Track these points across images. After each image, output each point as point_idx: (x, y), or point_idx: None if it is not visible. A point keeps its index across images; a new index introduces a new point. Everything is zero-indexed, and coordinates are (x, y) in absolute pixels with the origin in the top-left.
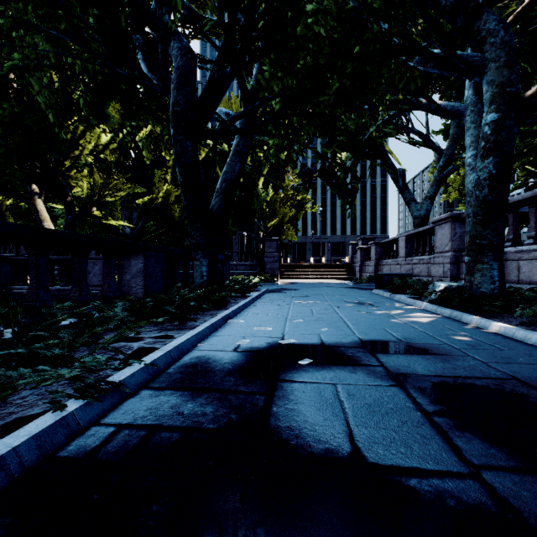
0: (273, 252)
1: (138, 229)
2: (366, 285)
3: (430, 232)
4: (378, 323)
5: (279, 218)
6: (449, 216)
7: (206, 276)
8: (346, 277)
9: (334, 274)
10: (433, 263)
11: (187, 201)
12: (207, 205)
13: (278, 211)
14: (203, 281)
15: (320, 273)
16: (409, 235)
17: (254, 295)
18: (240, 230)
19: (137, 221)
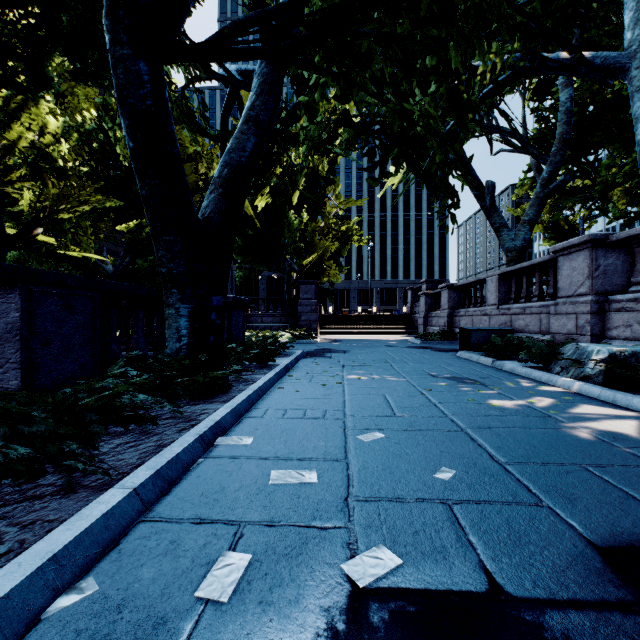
0: (311, 298)
1: (125, 266)
2: (438, 344)
3: (540, 267)
4: (548, 442)
5: (319, 254)
6: (589, 240)
7: (187, 336)
8: (405, 331)
9: (390, 328)
10: (555, 312)
11: (145, 190)
12: (188, 199)
13: (316, 244)
14: (181, 346)
15: (371, 327)
16: (505, 273)
17: (282, 365)
18: (266, 269)
19: (123, 255)
